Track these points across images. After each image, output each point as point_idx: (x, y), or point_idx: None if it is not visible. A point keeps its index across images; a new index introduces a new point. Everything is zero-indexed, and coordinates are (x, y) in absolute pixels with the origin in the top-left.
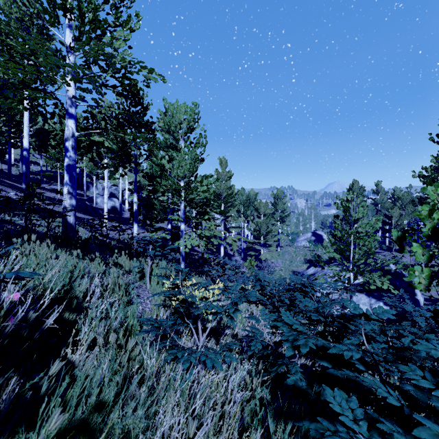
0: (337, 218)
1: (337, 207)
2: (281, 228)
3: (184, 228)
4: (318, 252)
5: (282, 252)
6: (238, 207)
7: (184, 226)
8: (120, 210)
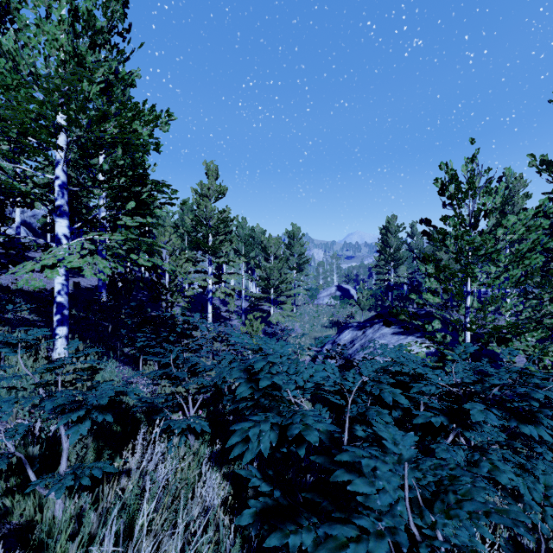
0: (427, 223)
1: (441, 190)
2: (298, 278)
3: (68, 232)
4: (347, 310)
5: (299, 312)
6: (237, 246)
7: (68, 228)
8: (17, 241)
